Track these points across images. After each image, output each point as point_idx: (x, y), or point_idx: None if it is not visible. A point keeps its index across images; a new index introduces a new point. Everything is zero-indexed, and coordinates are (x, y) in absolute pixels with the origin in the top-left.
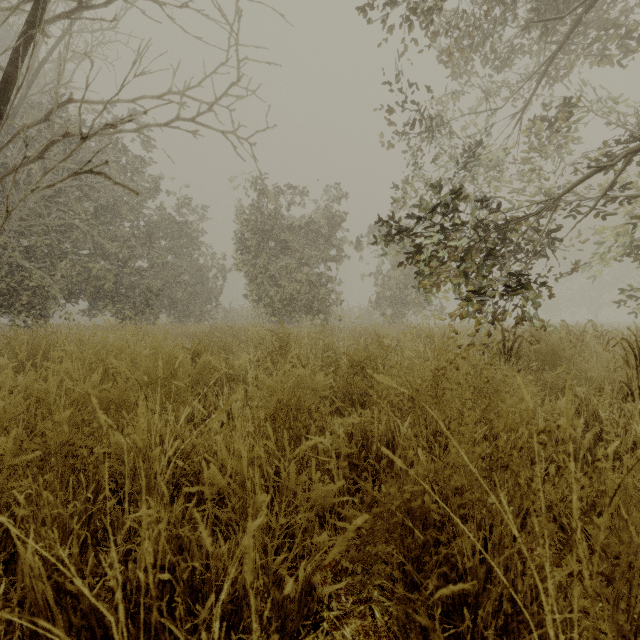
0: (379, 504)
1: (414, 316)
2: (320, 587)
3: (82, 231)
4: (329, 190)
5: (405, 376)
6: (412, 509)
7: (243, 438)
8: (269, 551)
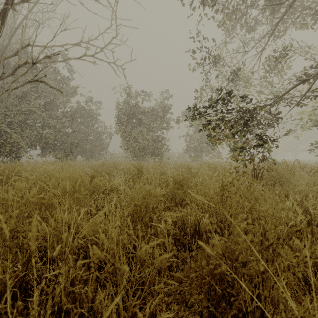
0: (193, 268)
1: (205, 157)
2: (159, 314)
3: (37, 114)
4: (163, 93)
5: (204, 189)
6: (212, 269)
7: (113, 229)
8: (129, 294)
